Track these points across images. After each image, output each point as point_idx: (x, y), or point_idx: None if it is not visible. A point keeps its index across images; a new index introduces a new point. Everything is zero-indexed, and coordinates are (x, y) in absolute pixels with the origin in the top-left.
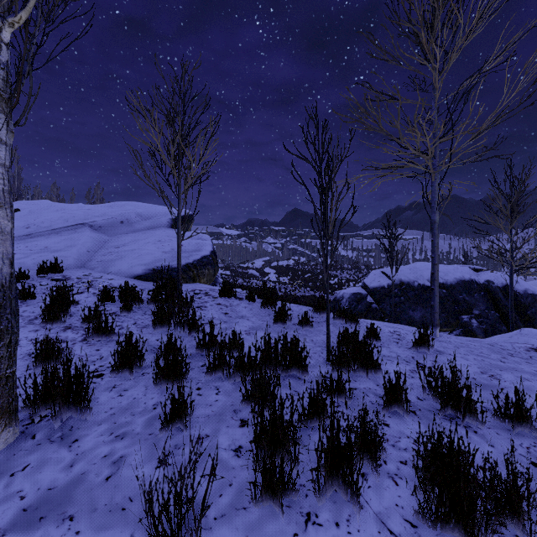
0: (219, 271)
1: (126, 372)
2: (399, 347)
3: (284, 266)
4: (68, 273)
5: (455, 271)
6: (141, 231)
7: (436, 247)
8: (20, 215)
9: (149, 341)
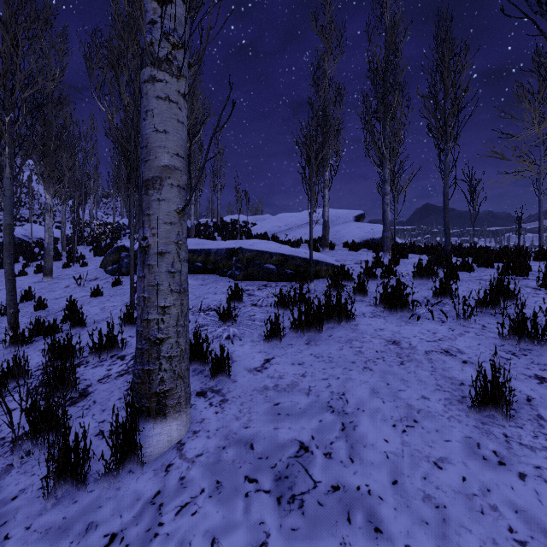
0: None
1: None
2: None
3: None
4: None
5: None
6: (340, 224)
7: (541, 212)
8: (274, 220)
9: None
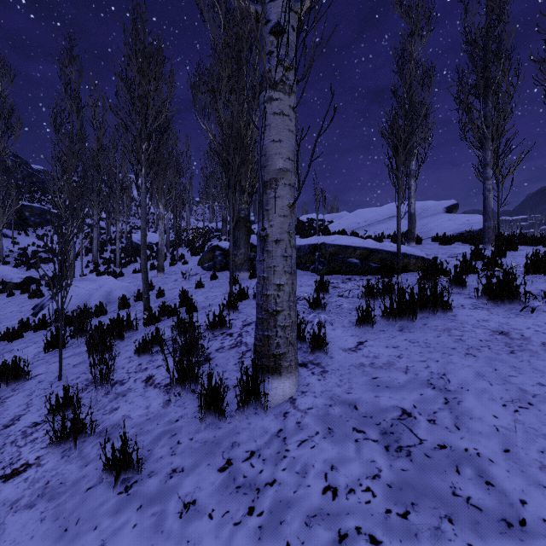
0: None
1: None
2: None
3: None
4: None
5: None
6: (427, 217)
7: None
8: (352, 217)
9: None
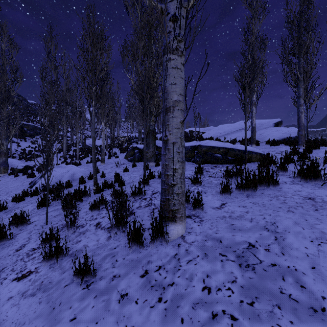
0: None
1: None
2: None
3: None
4: None
5: None
6: (263, 129)
7: None
8: (216, 129)
9: None
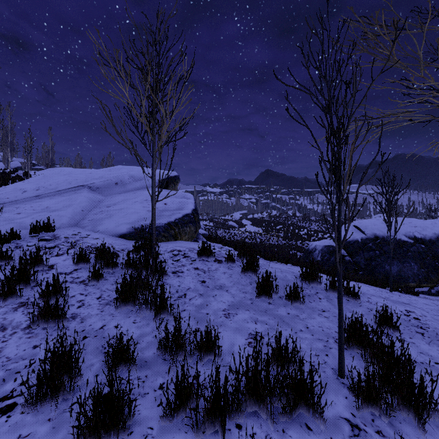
0: (204, 222)
1: (48, 402)
2: (430, 344)
3: (258, 218)
4: (59, 232)
5: (433, 226)
6: (132, 191)
7: None
8: (35, 179)
9: (105, 328)
